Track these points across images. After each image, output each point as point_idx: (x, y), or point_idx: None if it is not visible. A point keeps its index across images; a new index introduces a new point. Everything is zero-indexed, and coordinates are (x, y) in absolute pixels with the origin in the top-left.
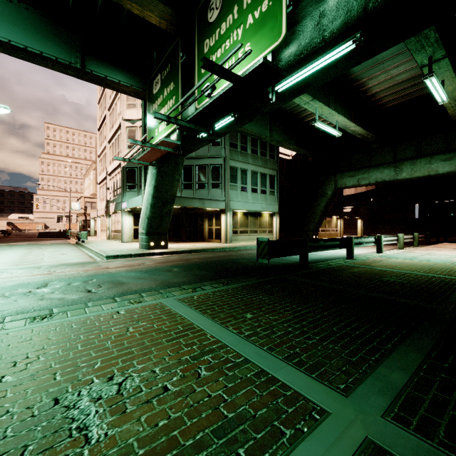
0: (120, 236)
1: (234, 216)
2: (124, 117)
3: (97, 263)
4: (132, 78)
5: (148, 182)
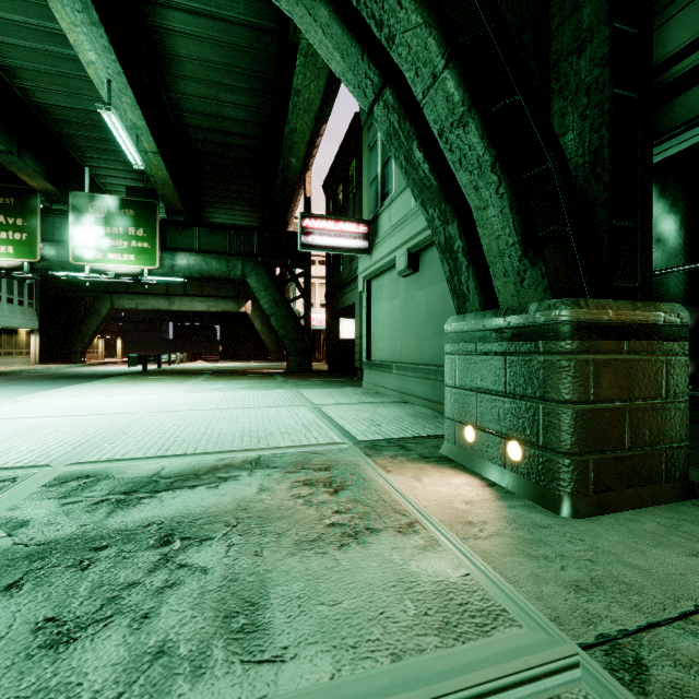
0: None
1: None
2: None
3: None
4: None
5: None
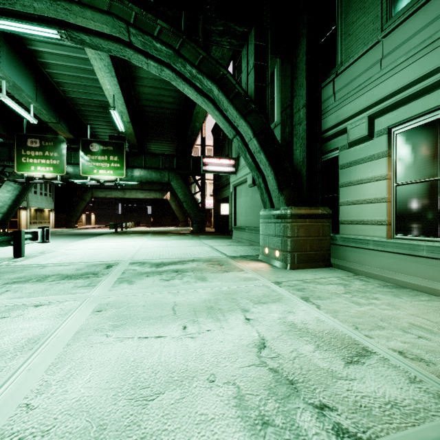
0: None
1: (29, 211)
2: None
3: None
4: None
5: (5, 190)
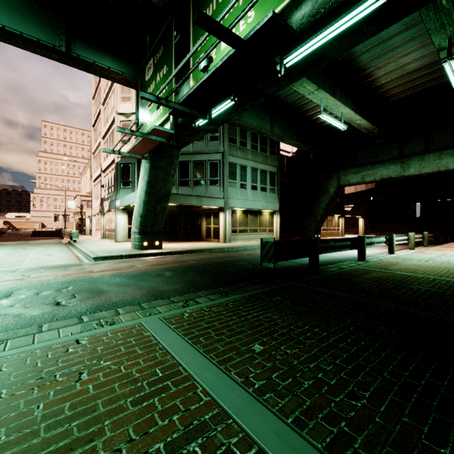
0: (114, 235)
1: (233, 214)
2: (118, 111)
3: (81, 265)
4: (124, 65)
5: (141, 177)
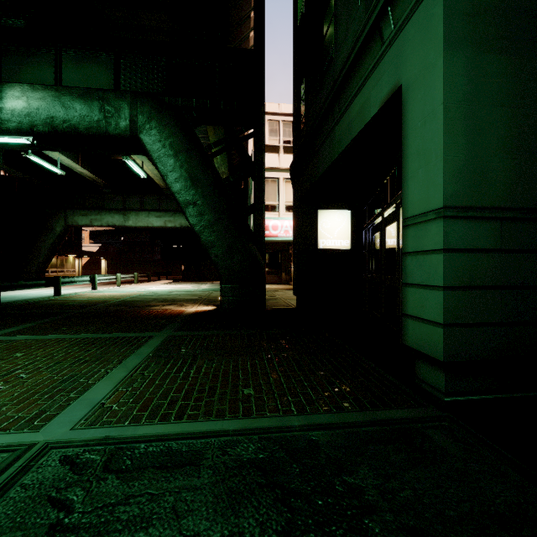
0: None
1: None
2: None
3: None
4: None
5: None
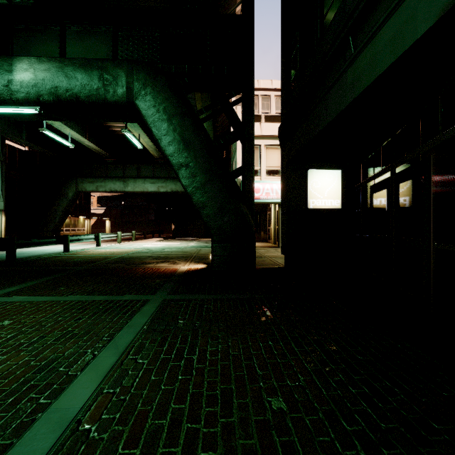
0: None
1: None
2: None
3: None
4: None
5: None
